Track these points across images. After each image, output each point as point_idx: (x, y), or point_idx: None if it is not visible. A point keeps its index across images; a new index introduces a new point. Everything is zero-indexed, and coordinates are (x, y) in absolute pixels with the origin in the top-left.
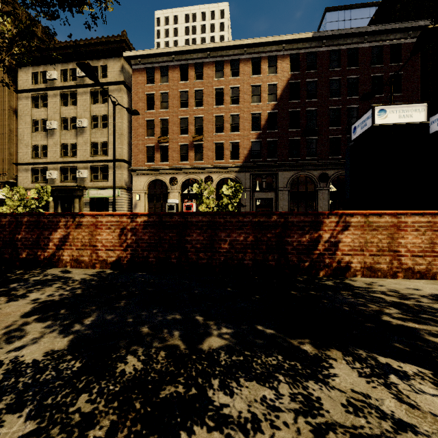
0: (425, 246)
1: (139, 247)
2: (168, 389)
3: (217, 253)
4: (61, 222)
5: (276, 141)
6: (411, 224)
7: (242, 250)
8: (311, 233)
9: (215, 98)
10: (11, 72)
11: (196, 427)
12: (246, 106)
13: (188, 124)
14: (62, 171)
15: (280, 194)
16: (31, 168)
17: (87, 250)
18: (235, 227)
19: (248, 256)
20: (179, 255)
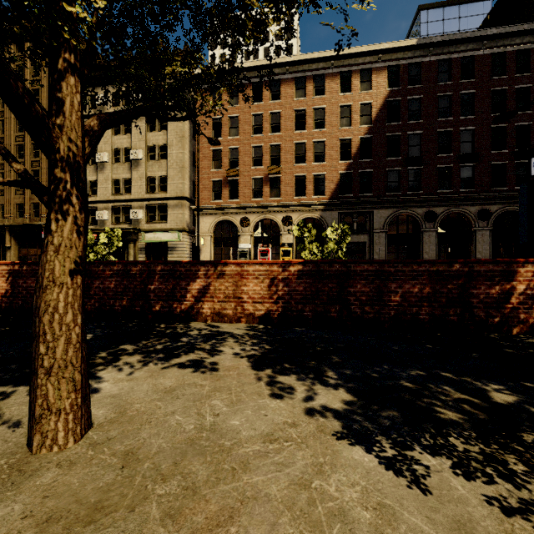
0: None
1: (292, 299)
2: (526, 436)
3: (387, 307)
4: (201, 271)
5: (371, 172)
6: None
7: (417, 304)
8: (502, 284)
9: (295, 121)
10: None
11: None
12: (333, 130)
13: (262, 154)
14: (113, 211)
15: (376, 237)
16: None
17: (230, 302)
18: (408, 277)
19: (424, 310)
20: (340, 309)
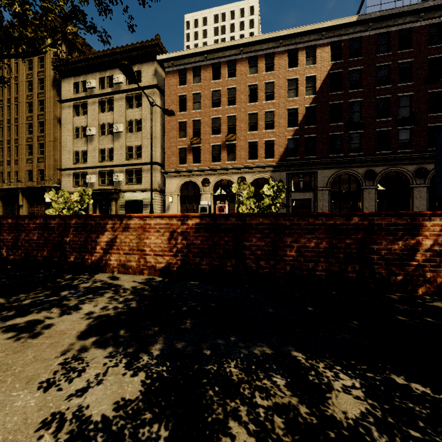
0: None
1: (190, 252)
2: None
3: (282, 261)
4: (109, 224)
5: (315, 137)
6: None
7: (313, 259)
8: (406, 238)
9: (248, 95)
10: (56, 83)
11: None
12: (282, 101)
13: (220, 124)
14: (100, 175)
15: (320, 194)
16: (73, 173)
17: (134, 254)
18: (304, 231)
19: (321, 266)
20: (236, 263)
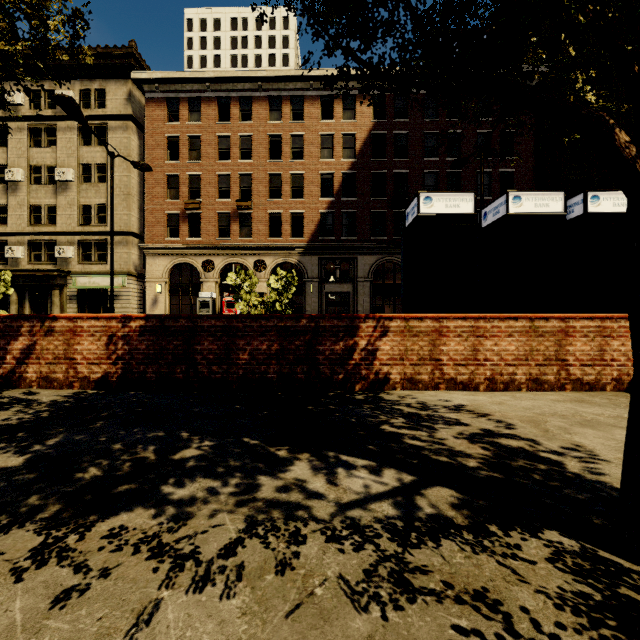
0: (468, 353)
1: (133, 359)
2: (122, 487)
3: (235, 365)
4: (24, 327)
5: (355, 213)
6: (454, 329)
7: (265, 362)
8: (346, 339)
9: (269, 148)
10: None
11: (137, 507)
12: (313, 162)
13: (230, 184)
14: (32, 247)
15: (360, 287)
16: None
17: (61, 364)
18: (257, 333)
19: (273, 368)
20: (187, 369)
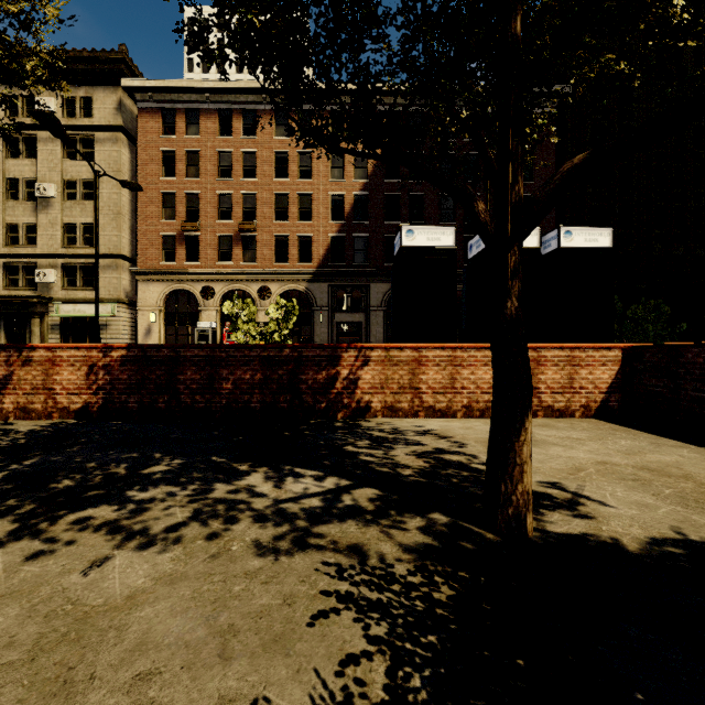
0: (446, 382)
1: (115, 389)
2: (91, 493)
3: (218, 395)
4: (1, 357)
5: (367, 237)
6: (432, 359)
7: (249, 391)
8: (329, 369)
9: (275, 166)
10: None
11: (102, 505)
12: (323, 182)
13: (232, 204)
14: (8, 270)
15: (373, 316)
16: None
17: (40, 394)
18: (240, 363)
19: (256, 397)
20: (169, 399)
